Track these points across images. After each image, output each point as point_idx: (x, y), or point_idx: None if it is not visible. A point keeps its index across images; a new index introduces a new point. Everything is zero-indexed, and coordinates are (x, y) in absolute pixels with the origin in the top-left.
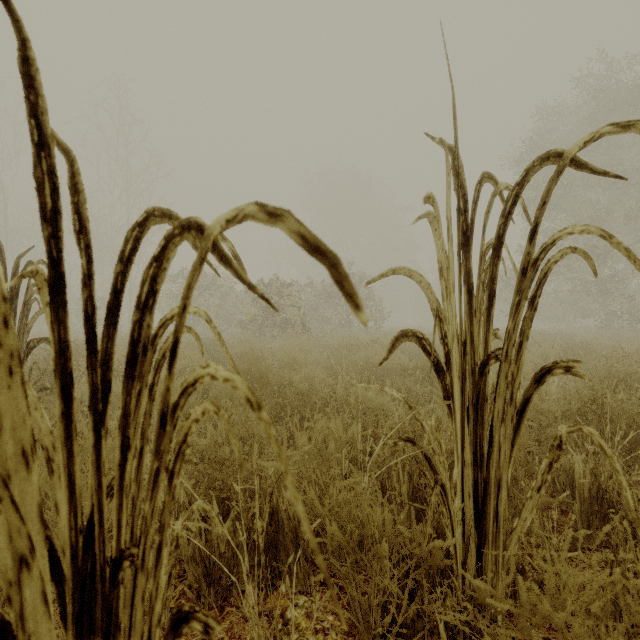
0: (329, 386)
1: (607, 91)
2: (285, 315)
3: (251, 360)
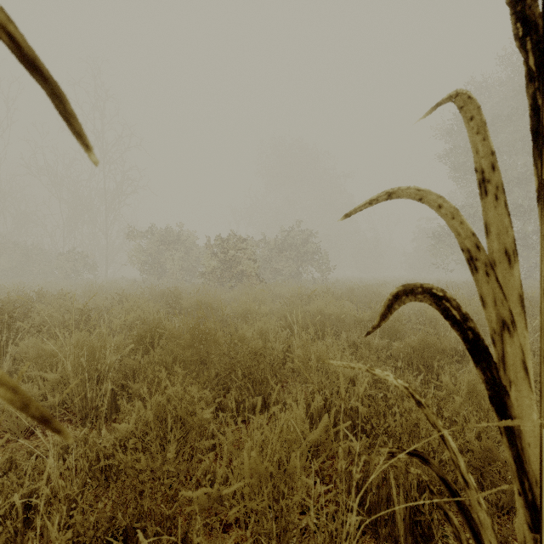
0: (284, 340)
1: None
2: (241, 267)
3: (206, 310)
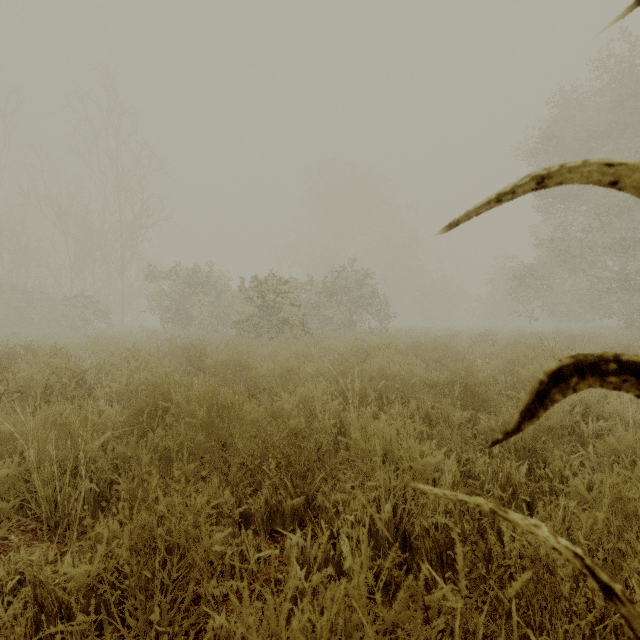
0: (335, 412)
1: (633, 72)
2: (283, 315)
3: (237, 370)
